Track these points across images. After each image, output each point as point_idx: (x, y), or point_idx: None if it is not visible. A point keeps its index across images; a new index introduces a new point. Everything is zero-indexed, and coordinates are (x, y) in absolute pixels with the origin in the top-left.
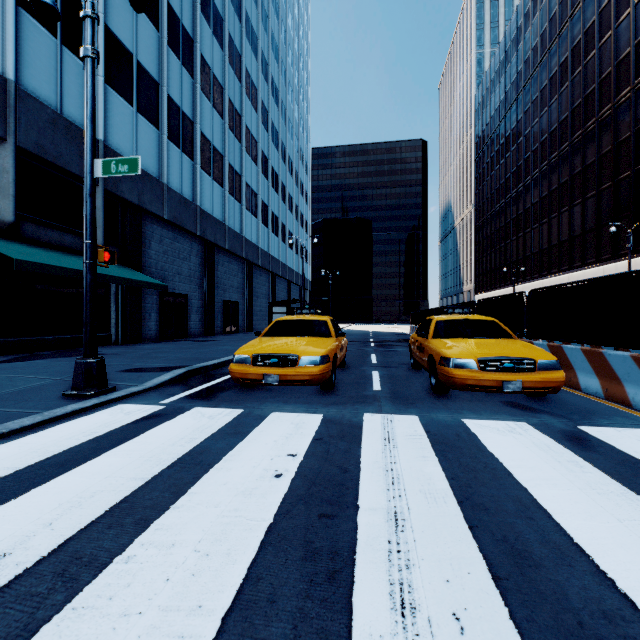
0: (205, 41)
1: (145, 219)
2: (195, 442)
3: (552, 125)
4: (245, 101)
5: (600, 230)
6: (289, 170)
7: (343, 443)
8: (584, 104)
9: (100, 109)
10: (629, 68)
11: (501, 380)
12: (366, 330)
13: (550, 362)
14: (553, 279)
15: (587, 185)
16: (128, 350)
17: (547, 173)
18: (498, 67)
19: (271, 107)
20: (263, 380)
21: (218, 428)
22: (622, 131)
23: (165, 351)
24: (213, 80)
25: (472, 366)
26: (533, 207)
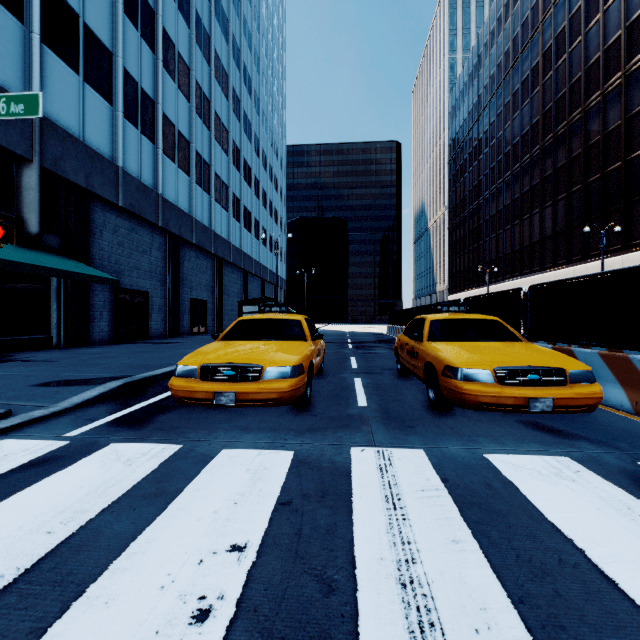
0: (168, 15)
1: (95, 205)
2: (79, 521)
3: (524, 128)
4: (215, 86)
5: (570, 232)
6: (263, 164)
7: (324, 511)
8: (555, 108)
9: (35, 72)
10: (599, 73)
11: (526, 397)
12: (342, 330)
13: (583, 372)
14: (525, 280)
15: (558, 187)
16: (67, 355)
17: (519, 175)
18: (471, 71)
19: (243, 96)
20: (214, 400)
21: (131, 485)
22: (592, 135)
23: (112, 356)
24: (178, 59)
25: (487, 378)
26: (505, 209)
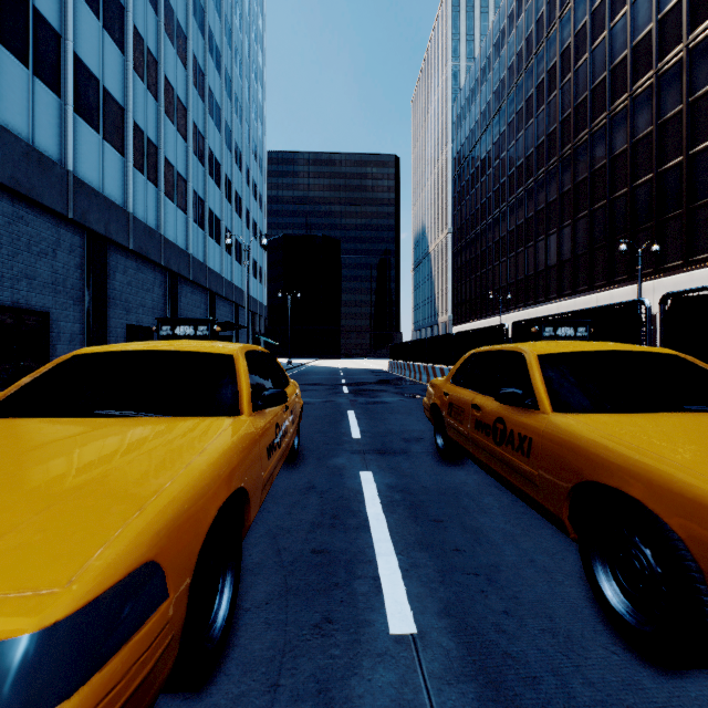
0: None
1: None
2: None
3: (539, 138)
4: (166, 44)
5: (593, 254)
6: (237, 162)
7: None
8: (575, 114)
9: None
10: (626, 73)
11: None
12: (334, 366)
13: None
14: (540, 309)
15: (578, 204)
16: None
17: (534, 191)
18: (479, 75)
19: (209, 70)
20: None
21: None
22: (618, 143)
23: None
24: None
25: None
26: (518, 229)
